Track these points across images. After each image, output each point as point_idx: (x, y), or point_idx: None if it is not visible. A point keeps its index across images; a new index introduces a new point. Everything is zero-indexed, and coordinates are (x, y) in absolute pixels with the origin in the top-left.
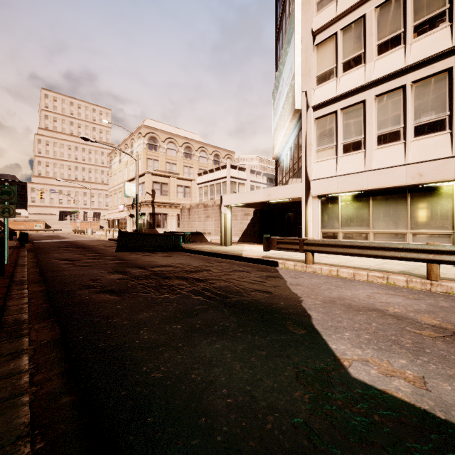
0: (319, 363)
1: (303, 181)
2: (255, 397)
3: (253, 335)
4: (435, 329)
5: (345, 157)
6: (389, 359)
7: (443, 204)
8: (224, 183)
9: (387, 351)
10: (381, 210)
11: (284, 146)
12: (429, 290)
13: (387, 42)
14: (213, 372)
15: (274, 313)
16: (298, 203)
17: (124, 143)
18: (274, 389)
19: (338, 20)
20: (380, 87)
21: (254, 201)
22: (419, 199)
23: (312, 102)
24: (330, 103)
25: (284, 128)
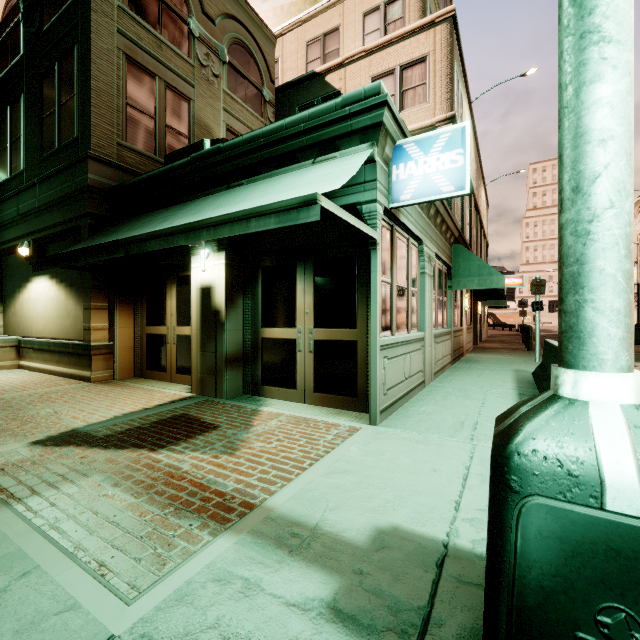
0: None
1: None
2: None
3: None
4: None
5: None
6: None
7: None
8: None
9: None
10: None
11: None
12: None
13: None
14: None
15: None
16: None
17: (637, 206)
18: None
19: None
20: None
21: None
22: None
23: None
24: None
25: None
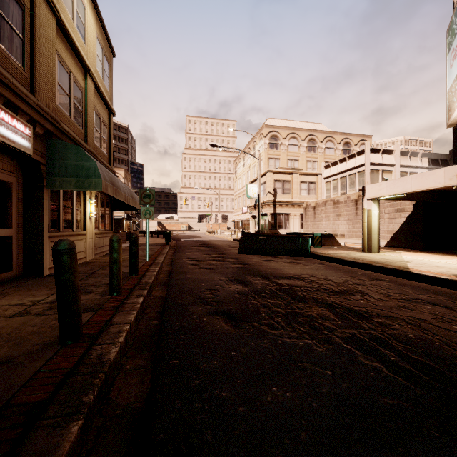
0: None
1: None
2: None
3: None
4: None
5: None
6: None
7: None
8: (360, 173)
9: None
10: None
11: None
12: None
13: None
14: None
15: None
16: None
17: (247, 148)
18: None
19: None
20: None
21: (423, 188)
22: None
23: None
24: None
25: None
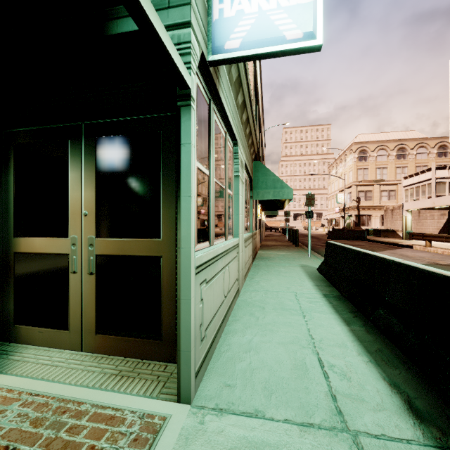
0: None
1: None
2: None
3: None
4: (405, 256)
5: None
6: None
7: None
8: (429, 185)
9: None
10: None
11: None
12: None
13: None
14: None
15: None
16: None
17: (339, 159)
18: None
19: None
20: None
21: (423, 207)
22: None
23: None
24: None
25: None
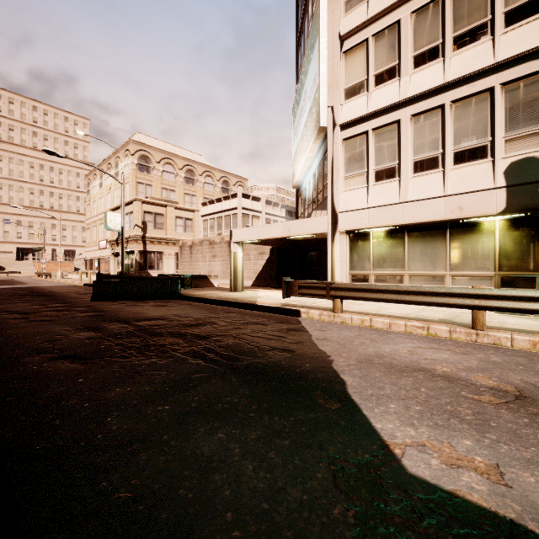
0: (363, 454)
1: (330, 214)
2: (276, 522)
3: (271, 414)
4: (494, 393)
5: (377, 186)
6: (450, 440)
7: (484, 242)
8: (234, 216)
9: (445, 428)
10: (417, 248)
11: (306, 172)
12: (474, 341)
13: (425, 54)
14: (213, 481)
15: (298, 380)
16: (322, 241)
17: (107, 163)
18: (304, 505)
19: (369, 25)
20: (417, 105)
21: (270, 237)
22: (459, 236)
23: (339, 119)
24: (360, 122)
25: (306, 150)
